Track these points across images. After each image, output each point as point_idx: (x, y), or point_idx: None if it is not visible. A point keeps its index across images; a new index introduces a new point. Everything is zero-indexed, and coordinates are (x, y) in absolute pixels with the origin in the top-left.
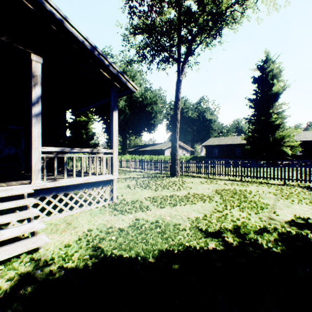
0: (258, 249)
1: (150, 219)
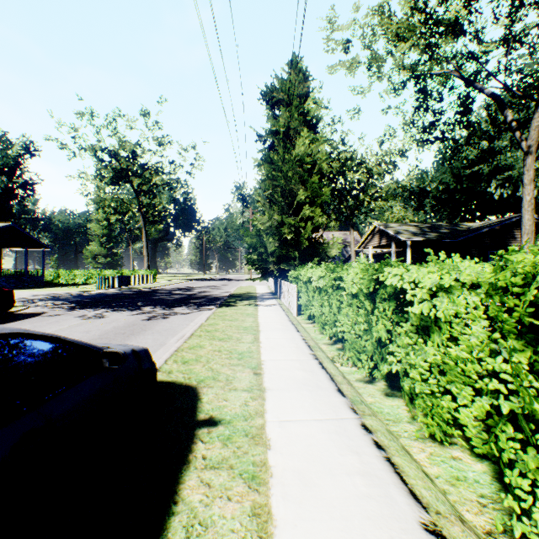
0: None
1: None
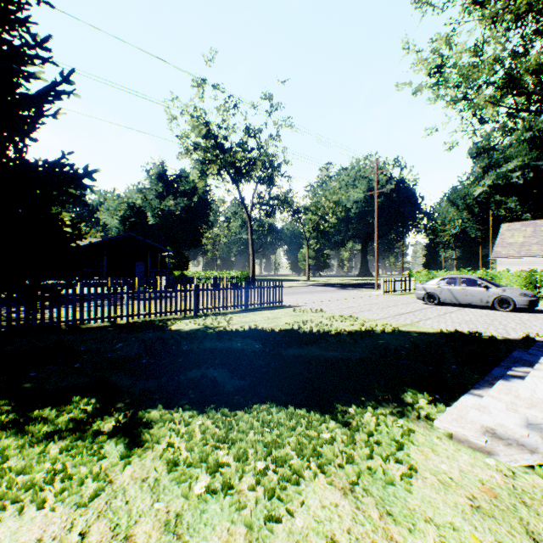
0: (114, 402)
1: (221, 525)
